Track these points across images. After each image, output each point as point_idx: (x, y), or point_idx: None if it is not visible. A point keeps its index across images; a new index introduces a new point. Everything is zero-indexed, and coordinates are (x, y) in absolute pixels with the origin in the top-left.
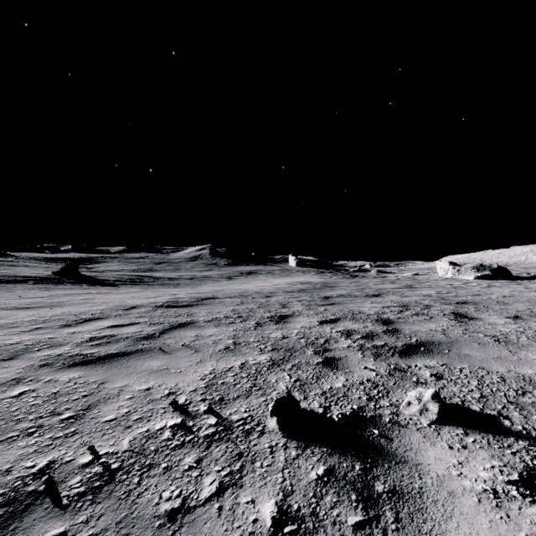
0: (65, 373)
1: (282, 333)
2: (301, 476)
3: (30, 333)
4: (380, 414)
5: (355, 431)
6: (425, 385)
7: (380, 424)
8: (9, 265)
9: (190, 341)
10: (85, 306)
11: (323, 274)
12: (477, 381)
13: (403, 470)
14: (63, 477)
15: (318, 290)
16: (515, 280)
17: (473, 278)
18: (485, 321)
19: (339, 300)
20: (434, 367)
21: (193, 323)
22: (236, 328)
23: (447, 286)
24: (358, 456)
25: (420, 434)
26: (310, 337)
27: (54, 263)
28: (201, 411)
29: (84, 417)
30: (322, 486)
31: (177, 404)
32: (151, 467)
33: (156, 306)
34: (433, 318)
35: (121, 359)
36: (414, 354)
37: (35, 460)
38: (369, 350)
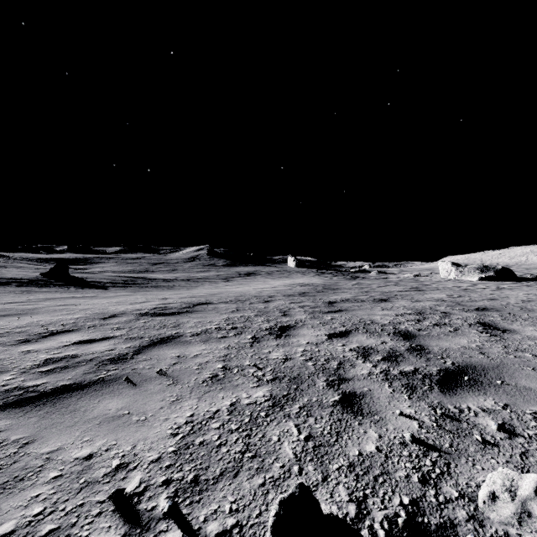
0: None
1: (284, 353)
2: None
3: None
4: (451, 519)
5: None
6: (498, 449)
7: None
8: None
9: (169, 365)
10: (59, 313)
11: (323, 275)
12: None
13: None
14: None
15: (320, 293)
16: (520, 281)
17: (477, 279)
18: (522, 334)
19: (345, 306)
20: (494, 411)
21: (177, 338)
22: (228, 345)
23: (456, 289)
24: None
25: None
26: (319, 359)
27: (47, 264)
28: (159, 511)
29: None
30: None
31: (125, 492)
32: None
33: (140, 314)
34: (459, 330)
35: (70, 396)
36: (458, 387)
37: None
38: (398, 380)
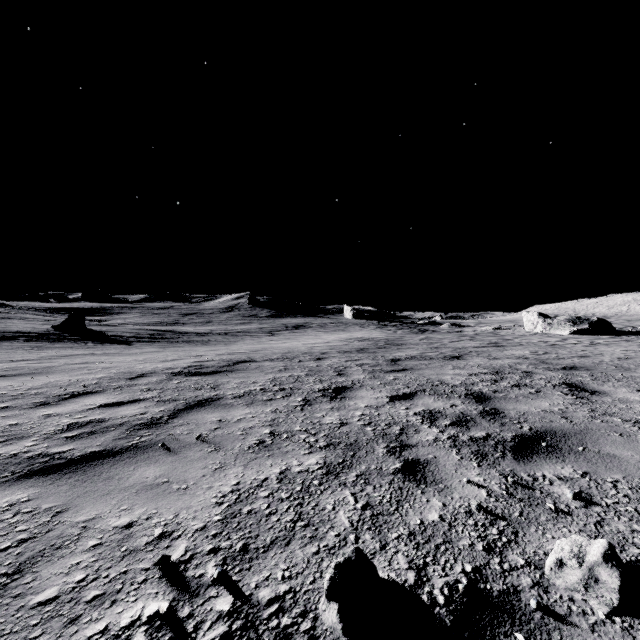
0: (8, 492)
1: (340, 417)
2: None
3: None
4: (515, 586)
5: (480, 633)
6: (571, 518)
7: (521, 612)
8: None
9: (209, 430)
10: (79, 373)
11: (386, 328)
12: None
13: None
14: None
15: (382, 349)
16: (619, 335)
17: (568, 333)
18: (612, 396)
19: (411, 364)
20: (572, 479)
21: (217, 400)
22: (276, 409)
23: (542, 344)
24: None
25: None
26: (379, 424)
27: (58, 314)
28: (208, 578)
29: (2, 594)
30: None
31: (171, 559)
32: None
33: (172, 374)
34: (541, 392)
35: (101, 464)
36: (534, 454)
37: None
38: (467, 446)
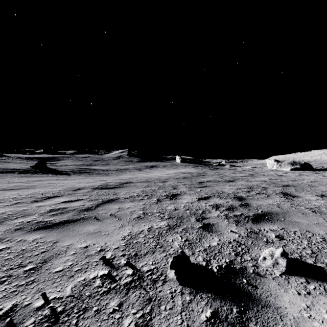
0: (31, 235)
1: (174, 206)
2: (195, 318)
3: (11, 206)
4: (245, 266)
5: (229, 280)
6: (273, 244)
7: (246, 274)
8: (3, 162)
9: (115, 212)
10: (48, 188)
11: (197, 167)
12: (307, 241)
13: (268, 313)
14: (21, 319)
15: (195, 177)
16: (315, 171)
17: (289, 170)
18: (303, 198)
19: (209, 184)
20: (276, 230)
21: (116, 199)
22: (144, 203)
23: (274, 175)
24: (234, 301)
25: (276, 282)
26: (192, 209)
27: (31, 160)
28: (122, 264)
29: (41, 269)
30: (211, 326)
31: (106, 258)
32: (85, 310)
33: (93, 188)
34: (270, 196)
35: (69, 225)
36: (261, 221)
37: (3, 304)
38: (232, 218)
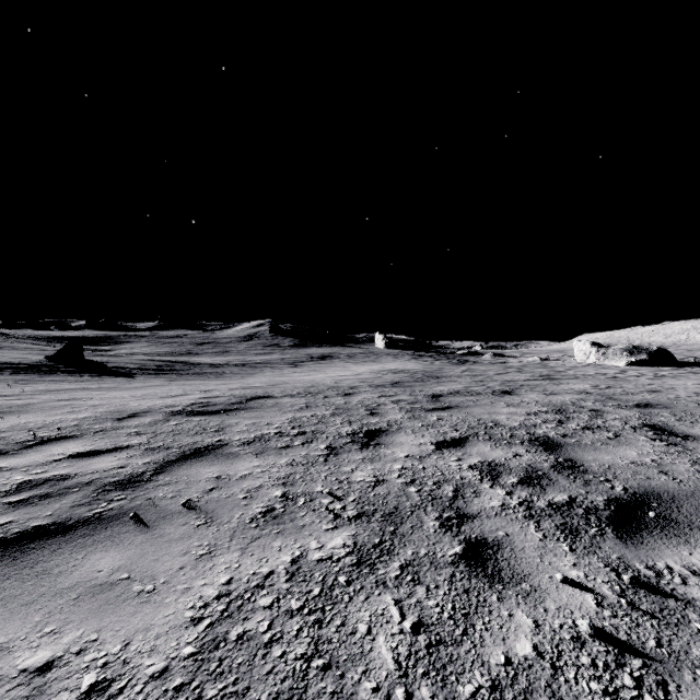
0: None
1: (374, 471)
2: None
3: None
4: None
5: None
6: None
7: None
8: None
9: (202, 491)
10: (59, 412)
11: (422, 358)
12: None
13: None
14: None
15: (420, 383)
16: (682, 366)
17: (625, 364)
18: None
19: (456, 400)
20: None
21: (219, 448)
22: (292, 460)
23: (600, 377)
24: None
25: None
26: (425, 482)
27: (58, 344)
28: None
29: None
30: None
31: None
32: None
33: (171, 413)
34: (621, 436)
35: (41, 547)
36: (643, 530)
37: None
38: (548, 517)
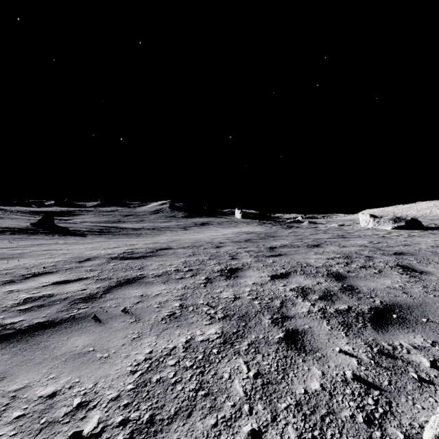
0: None
1: (233, 292)
2: None
3: None
4: None
5: None
6: (434, 387)
7: None
8: None
9: (133, 303)
10: (42, 257)
11: (264, 225)
12: None
13: None
14: None
15: (263, 240)
16: (426, 230)
17: (391, 228)
18: (436, 275)
19: (284, 250)
20: (424, 348)
21: (141, 279)
22: (185, 286)
23: (374, 236)
24: None
25: None
26: (264, 298)
27: (37, 215)
28: None
29: None
30: None
31: (83, 433)
32: None
33: (110, 258)
34: (383, 272)
35: (42, 334)
36: (389, 325)
37: None
38: (334, 318)
